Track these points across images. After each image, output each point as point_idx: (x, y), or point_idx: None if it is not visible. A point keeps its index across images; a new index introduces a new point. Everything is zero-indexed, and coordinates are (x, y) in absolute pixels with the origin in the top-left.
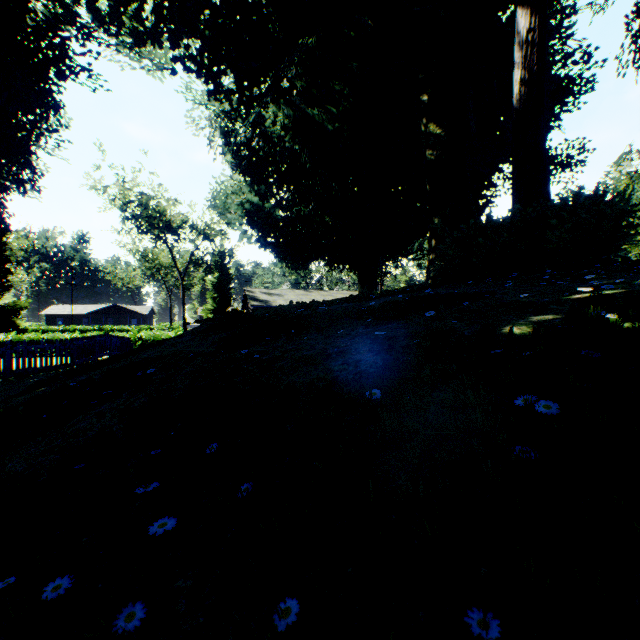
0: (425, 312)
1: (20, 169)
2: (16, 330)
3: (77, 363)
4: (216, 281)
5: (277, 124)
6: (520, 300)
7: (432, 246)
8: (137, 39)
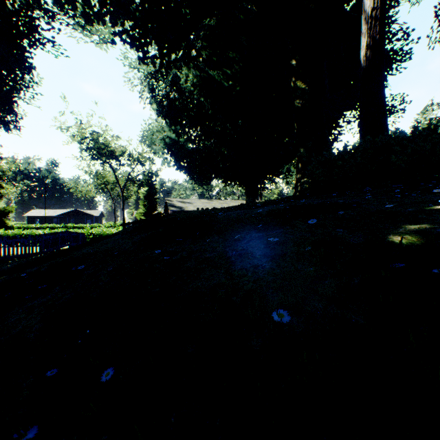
0: (306, 219)
1: (5, 113)
2: (5, 227)
3: (44, 252)
4: (146, 193)
5: (188, 82)
6: (386, 210)
7: (299, 168)
8: (86, 18)
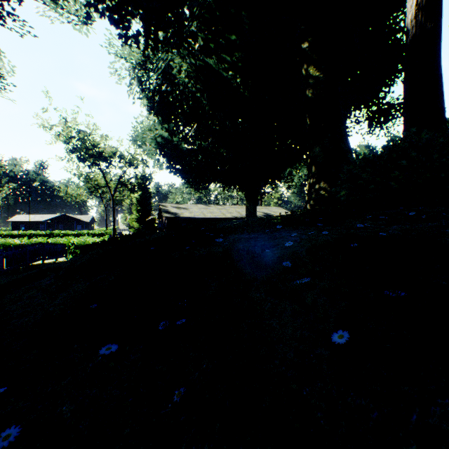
0: None
1: None
2: None
3: (5, 271)
4: (139, 197)
5: (182, 72)
6: None
7: (312, 171)
8: None
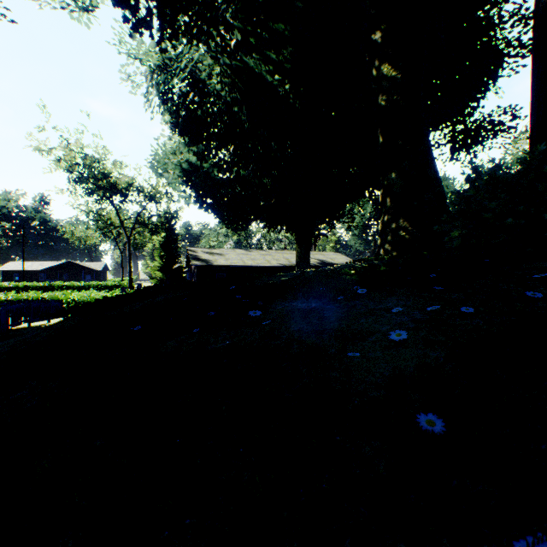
0: None
1: None
2: None
3: None
4: (163, 240)
5: (213, 77)
6: None
7: (387, 205)
8: None
